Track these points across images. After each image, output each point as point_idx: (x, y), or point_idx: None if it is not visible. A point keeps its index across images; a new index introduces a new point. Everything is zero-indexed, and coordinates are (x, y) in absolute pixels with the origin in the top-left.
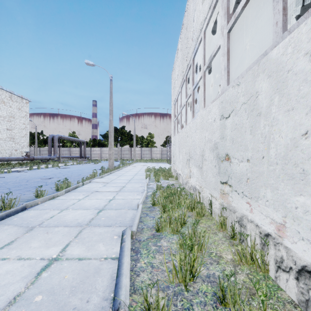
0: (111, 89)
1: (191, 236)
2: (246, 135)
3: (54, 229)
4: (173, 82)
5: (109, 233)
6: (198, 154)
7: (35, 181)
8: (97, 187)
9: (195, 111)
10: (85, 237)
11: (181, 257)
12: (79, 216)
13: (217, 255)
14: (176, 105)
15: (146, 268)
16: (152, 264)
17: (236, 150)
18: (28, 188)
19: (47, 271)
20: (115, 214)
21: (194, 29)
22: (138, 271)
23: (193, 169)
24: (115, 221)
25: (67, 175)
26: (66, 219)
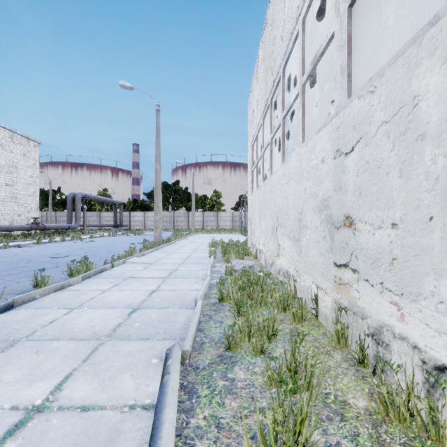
0: (158, 123)
1: (290, 364)
2: (389, 180)
3: (50, 344)
4: (250, 113)
5: (143, 352)
6: (292, 219)
7: (41, 260)
8: (135, 270)
9: (286, 151)
10: (101, 361)
11: (277, 417)
12: (98, 320)
13: (339, 399)
14: (254, 146)
15: (207, 431)
16: (218, 420)
17: (368, 209)
18: (27, 272)
19: (16, 437)
20: (158, 316)
21: (285, 21)
22: (191, 438)
23: (284, 243)
24: (156, 329)
25: (91, 251)
26: (76, 325)
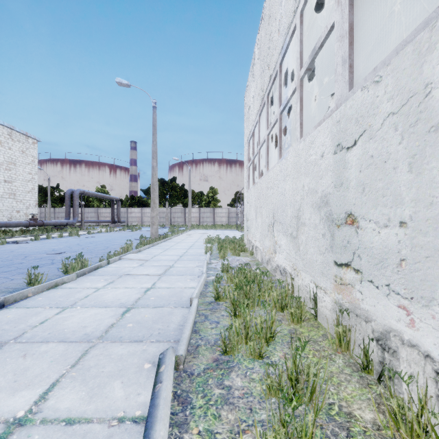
0: (154, 120)
1: (291, 373)
2: (396, 175)
3: (39, 347)
4: (246, 109)
5: (136, 355)
6: (290, 216)
7: (37, 257)
8: (130, 267)
9: (283, 147)
10: (91, 366)
11: (279, 438)
12: (90, 320)
13: (344, 411)
14: (250, 143)
15: None
16: (214, 435)
17: (373, 206)
18: (22, 269)
19: None
20: (152, 315)
21: (282, 15)
22: None
23: (281, 240)
24: (150, 330)
25: (88, 248)
26: (67, 326)
